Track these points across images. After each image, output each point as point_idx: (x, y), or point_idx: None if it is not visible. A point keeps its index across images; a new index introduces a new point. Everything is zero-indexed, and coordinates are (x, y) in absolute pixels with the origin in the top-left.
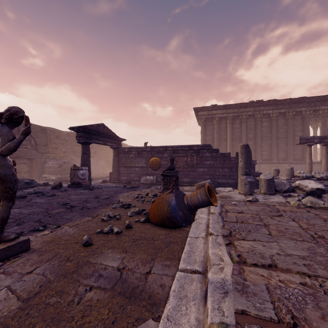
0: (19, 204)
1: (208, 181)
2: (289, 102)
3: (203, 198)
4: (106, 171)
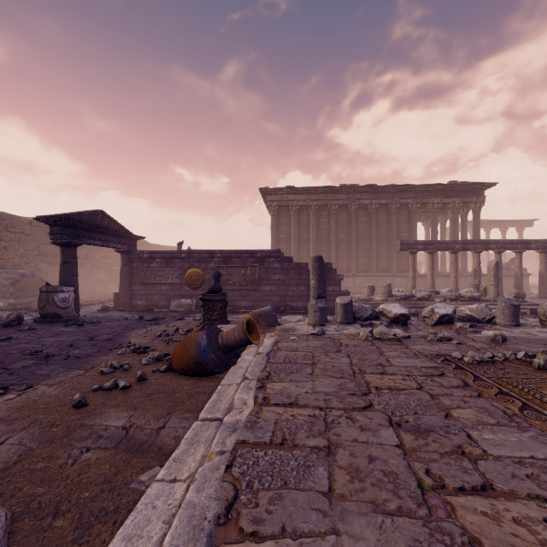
0: None
1: (268, 307)
2: (392, 190)
3: (240, 336)
4: (108, 290)
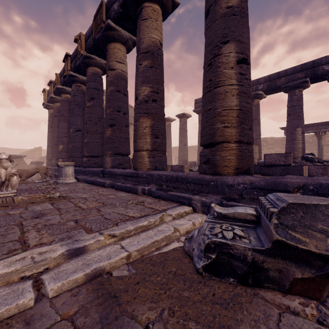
0: None
1: None
2: None
3: None
4: None
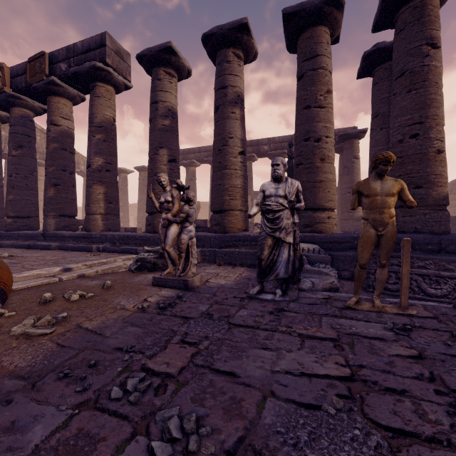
0: (448, 440)
1: None
2: None
3: None
4: None
